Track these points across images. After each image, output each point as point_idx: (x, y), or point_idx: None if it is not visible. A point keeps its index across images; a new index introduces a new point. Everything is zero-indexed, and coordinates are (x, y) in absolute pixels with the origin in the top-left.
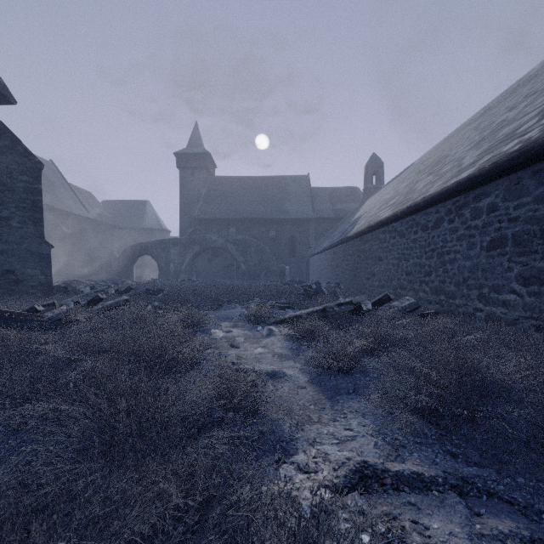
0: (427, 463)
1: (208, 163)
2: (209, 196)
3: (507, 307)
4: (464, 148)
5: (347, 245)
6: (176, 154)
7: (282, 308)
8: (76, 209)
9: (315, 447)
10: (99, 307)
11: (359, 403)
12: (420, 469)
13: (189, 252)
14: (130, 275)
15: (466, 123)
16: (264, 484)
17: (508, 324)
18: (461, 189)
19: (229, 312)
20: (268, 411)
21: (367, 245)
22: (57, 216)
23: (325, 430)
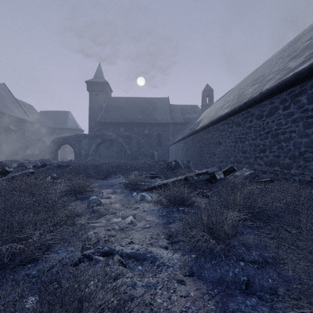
0: None
1: (107, 88)
2: (107, 108)
3: None
4: (278, 65)
5: (194, 136)
6: (86, 82)
7: (153, 178)
8: (20, 115)
9: None
10: (3, 178)
11: None
12: None
13: (94, 143)
14: (56, 157)
15: (267, 61)
16: None
17: None
18: (301, 78)
19: (114, 181)
20: None
21: (210, 134)
22: (6, 118)
23: None
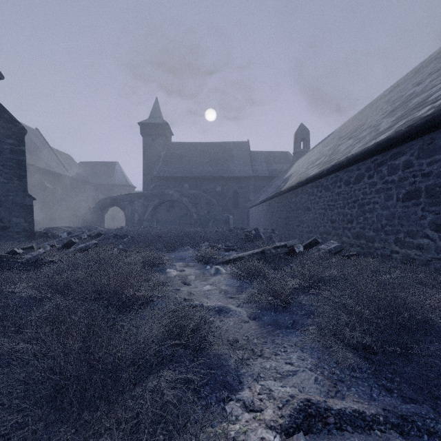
0: (366, 400)
1: (166, 131)
2: (167, 158)
3: (420, 250)
4: (379, 117)
5: (280, 198)
6: (140, 123)
7: (227, 251)
8: (57, 168)
9: (260, 383)
10: (71, 249)
11: (297, 337)
12: (361, 407)
13: (151, 204)
14: (102, 223)
15: (378, 98)
16: (212, 424)
17: (422, 264)
18: (380, 149)
19: (183, 253)
20: (215, 347)
21: (298, 197)
22: (41, 174)
23: (267, 364)
